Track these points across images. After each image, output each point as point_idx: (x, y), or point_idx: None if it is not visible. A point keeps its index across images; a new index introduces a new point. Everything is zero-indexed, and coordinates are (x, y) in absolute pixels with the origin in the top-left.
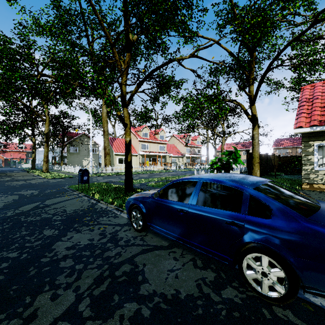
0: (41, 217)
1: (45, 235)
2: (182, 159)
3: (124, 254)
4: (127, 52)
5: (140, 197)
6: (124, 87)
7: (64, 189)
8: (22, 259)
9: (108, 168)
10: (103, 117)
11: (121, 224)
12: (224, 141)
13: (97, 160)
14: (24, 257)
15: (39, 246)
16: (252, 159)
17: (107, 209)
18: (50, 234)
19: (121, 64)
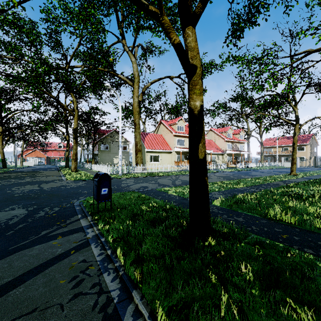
0: None
1: None
2: (221, 157)
3: None
4: None
5: None
6: None
7: (73, 206)
8: None
9: (140, 167)
10: (134, 108)
11: None
12: (297, 130)
13: (128, 158)
14: None
15: None
16: None
17: None
18: None
19: None
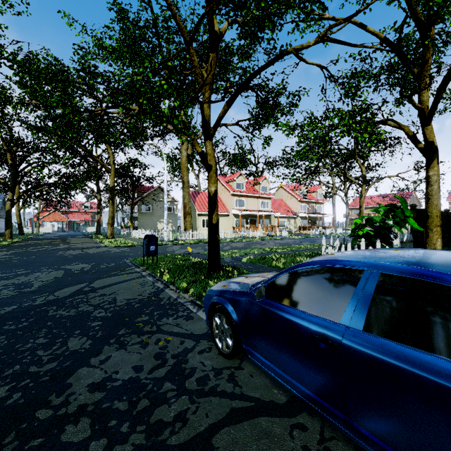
0: (77, 310)
1: (69, 349)
2: (294, 221)
3: (193, 418)
4: (211, 52)
5: (228, 292)
6: (207, 108)
7: (126, 263)
8: (7, 405)
9: (188, 233)
10: (182, 163)
11: (195, 335)
12: (364, 191)
13: (176, 222)
14: (14, 400)
15: (49, 375)
16: (426, 219)
17: (177, 301)
18: (76, 347)
19: (203, 74)
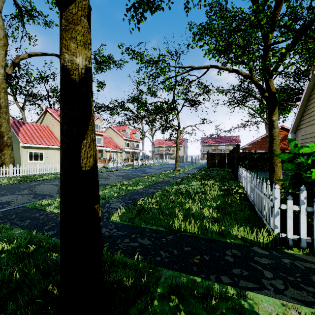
0: None
1: None
2: (120, 155)
3: None
4: None
5: None
6: None
7: None
8: None
9: (7, 169)
10: None
11: None
12: (179, 134)
13: None
14: None
15: None
16: (272, 156)
17: None
18: None
19: None
